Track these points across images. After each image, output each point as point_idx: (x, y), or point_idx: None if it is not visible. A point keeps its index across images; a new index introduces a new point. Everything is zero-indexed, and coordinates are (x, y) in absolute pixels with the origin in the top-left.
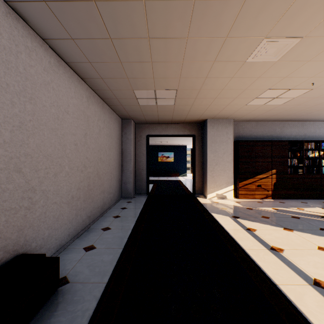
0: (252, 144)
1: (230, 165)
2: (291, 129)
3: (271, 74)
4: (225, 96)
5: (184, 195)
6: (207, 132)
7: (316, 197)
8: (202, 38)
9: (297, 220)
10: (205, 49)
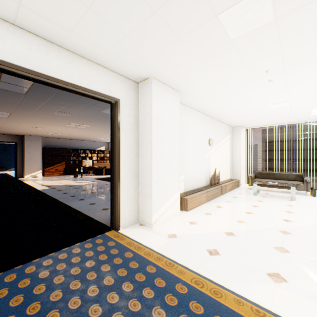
0: (53, 149)
1: (40, 160)
2: (75, 143)
3: (43, 130)
4: (29, 131)
5: (8, 178)
6: (25, 142)
7: (84, 173)
8: (10, 124)
9: (61, 179)
10: (12, 125)
